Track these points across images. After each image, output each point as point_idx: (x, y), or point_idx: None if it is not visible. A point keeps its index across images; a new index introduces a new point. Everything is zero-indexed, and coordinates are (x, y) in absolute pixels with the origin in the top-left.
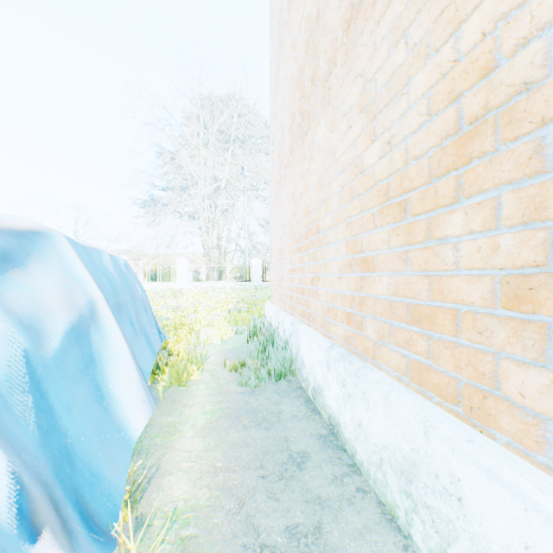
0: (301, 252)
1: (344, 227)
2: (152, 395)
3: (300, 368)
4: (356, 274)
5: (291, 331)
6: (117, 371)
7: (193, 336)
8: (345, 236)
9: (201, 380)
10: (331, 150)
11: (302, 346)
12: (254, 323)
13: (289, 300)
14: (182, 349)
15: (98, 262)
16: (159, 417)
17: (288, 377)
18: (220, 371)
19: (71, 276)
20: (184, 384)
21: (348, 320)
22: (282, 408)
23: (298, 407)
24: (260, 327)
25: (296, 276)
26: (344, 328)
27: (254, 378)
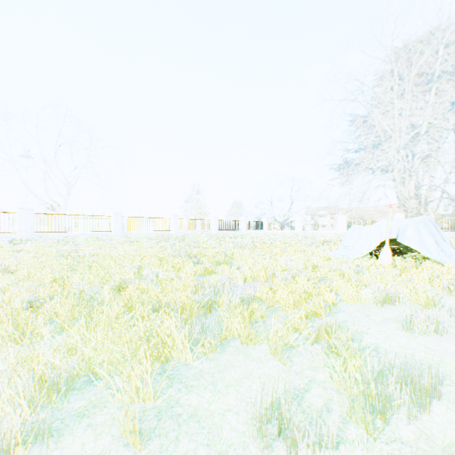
0: None
1: None
2: None
3: None
4: None
5: None
6: None
7: None
8: None
9: None
10: None
11: None
12: None
13: None
14: None
15: None
16: None
17: None
18: None
19: None
20: None
21: None
22: None
23: None
24: None
25: None
26: None
27: None
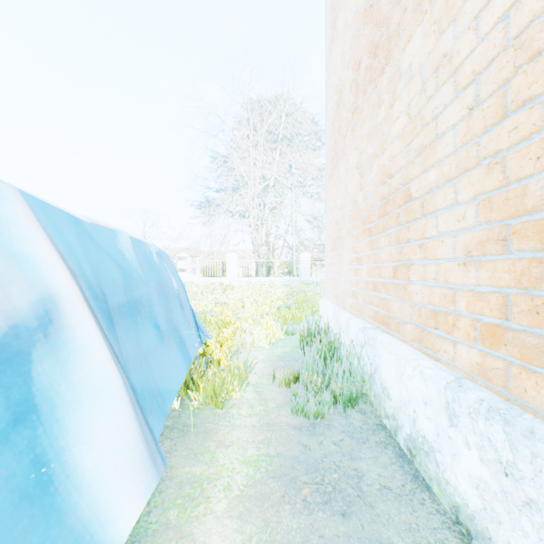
0: (372, 235)
1: (480, 174)
2: (159, 450)
3: (379, 396)
4: (512, 255)
5: (362, 340)
6: (91, 422)
7: (238, 337)
8: (482, 189)
9: (244, 400)
10: (439, 63)
11: (384, 366)
12: (307, 324)
13: (353, 297)
14: (224, 354)
15: (105, 244)
16: (182, 463)
17: (359, 404)
18: (268, 387)
19: (5, 255)
20: (221, 406)
21: (493, 340)
22: (361, 467)
23: (387, 468)
24: (315, 328)
25: (364, 266)
26: (476, 351)
27: (314, 407)
